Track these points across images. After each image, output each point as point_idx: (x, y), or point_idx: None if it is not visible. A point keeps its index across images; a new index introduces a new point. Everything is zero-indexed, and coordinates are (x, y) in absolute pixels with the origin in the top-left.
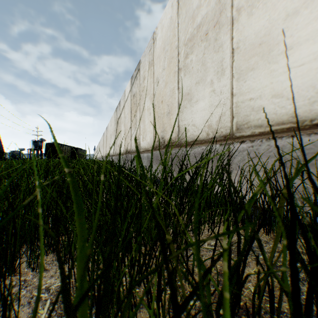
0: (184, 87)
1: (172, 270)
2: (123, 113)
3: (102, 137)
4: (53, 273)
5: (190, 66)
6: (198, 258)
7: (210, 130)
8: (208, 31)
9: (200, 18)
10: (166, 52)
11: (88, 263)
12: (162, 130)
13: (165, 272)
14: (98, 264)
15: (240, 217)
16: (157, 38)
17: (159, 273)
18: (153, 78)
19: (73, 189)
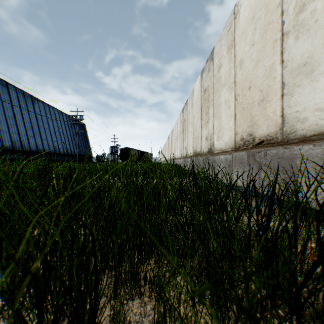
0: (294, 57)
1: None
2: (191, 113)
3: (167, 141)
4: None
5: (309, 21)
6: None
7: None
8: None
9: None
10: (256, 22)
11: None
12: (249, 125)
13: None
14: None
15: None
16: (241, 9)
17: None
18: (234, 62)
19: None
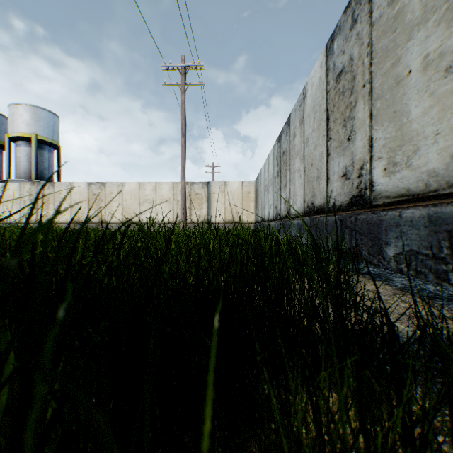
0: None
1: None
2: None
3: None
4: None
5: None
6: None
7: None
8: None
9: None
10: None
11: None
12: None
13: None
14: None
15: None
16: None
17: None
18: None
19: None
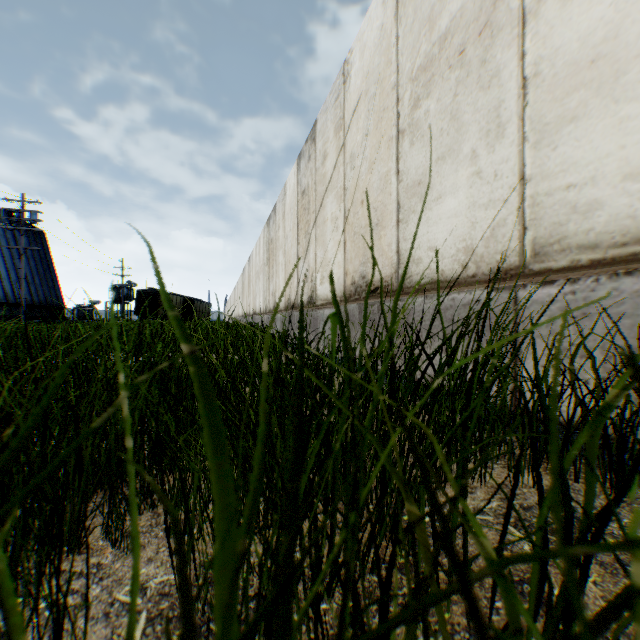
0: (410, 170)
1: (417, 582)
2: (282, 229)
3: (241, 278)
4: (152, 553)
5: (424, 125)
6: (586, 633)
7: (471, 259)
8: (466, 44)
9: (447, 20)
10: (370, 100)
11: (236, 575)
12: (362, 261)
13: (382, 567)
14: (249, 558)
15: (570, 459)
16: (352, 72)
17: (385, 584)
18: (344, 155)
19: (200, 393)
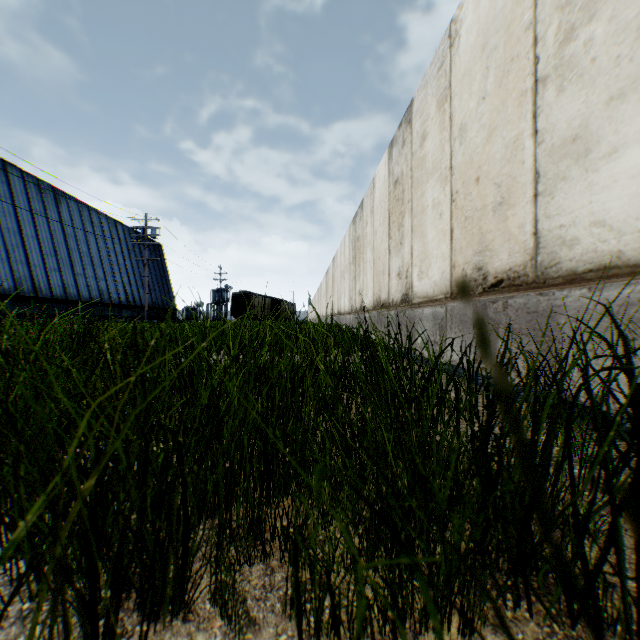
0: (556, 125)
1: None
2: (370, 225)
3: (324, 279)
4: None
5: (582, 60)
6: None
7: None
8: None
9: None
10: (490, 55)
11: None
12: (477, 249)
13: None
14: None
15: None
16: (463, 30)
17: None
18: (450, 130)
19: None
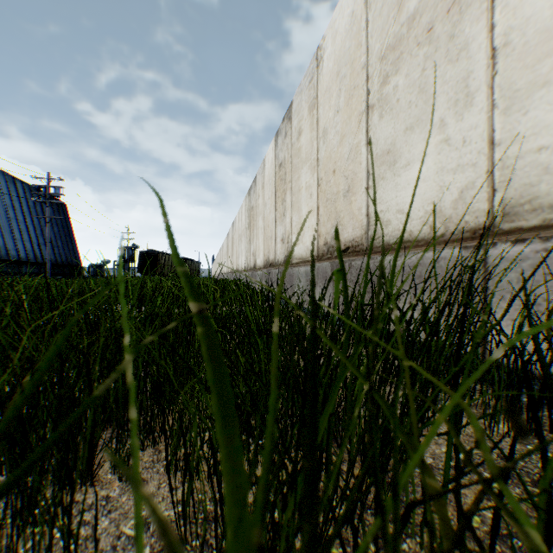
0: (379, 140)
1: None
2: (261, 197)
3: (225, 241)
4: (154, 488)
5: (393, 99)
6: None
7: (439, 220)
8: (434, 22)
9: (415, 2)
10: (342, 80)
11: None
12: (334, 224)
13: (368, 513)
14: None
15: None
16: (325, 56)
17: None
18: (317, 131)
19: (211, 356)
